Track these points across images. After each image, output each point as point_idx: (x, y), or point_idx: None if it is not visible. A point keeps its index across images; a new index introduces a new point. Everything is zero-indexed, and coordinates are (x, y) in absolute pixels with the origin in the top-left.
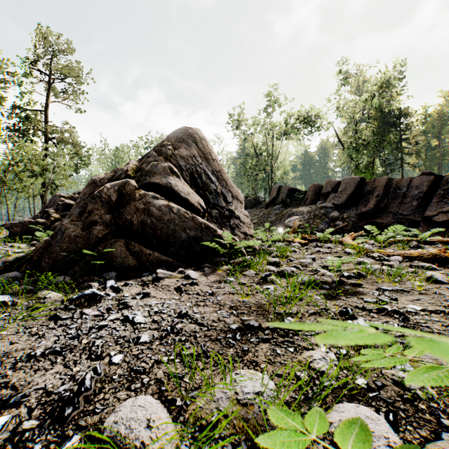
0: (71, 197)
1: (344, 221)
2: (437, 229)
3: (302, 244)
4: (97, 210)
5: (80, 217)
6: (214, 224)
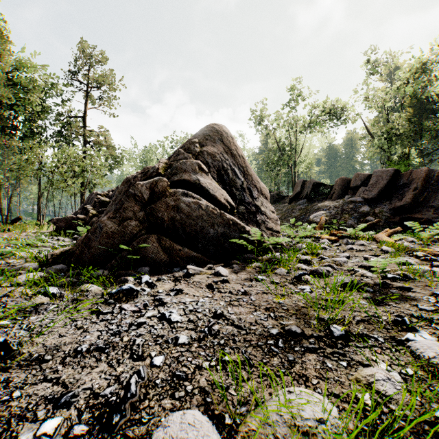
0: (106, 195)
1: (376, 216)
2: None
3: (332, 241)
4: (132, 207)
5: (116, 214)
6: (240, 220)
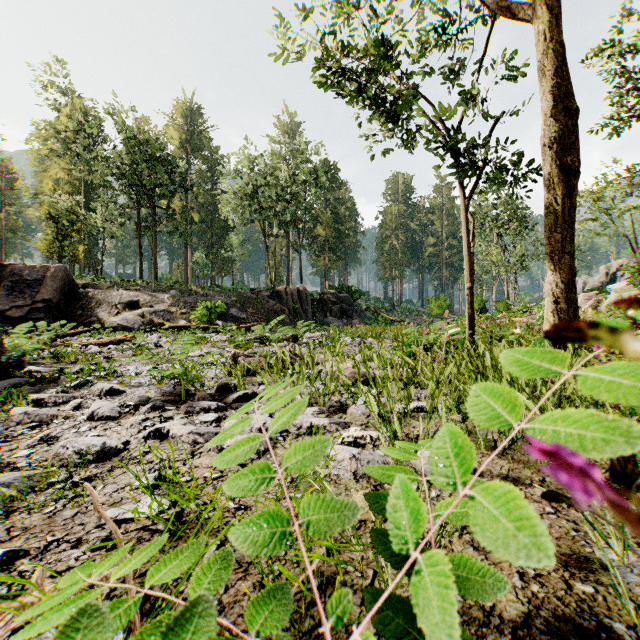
0: None
1: None
2: (72, 324)
3: None
4: None
5: None
6: None
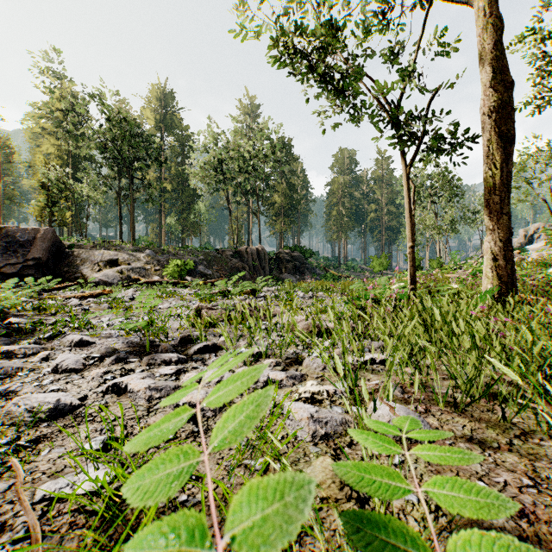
0: None
1: None
2: (58, 280)
3: None
4: None
5: None
6: None
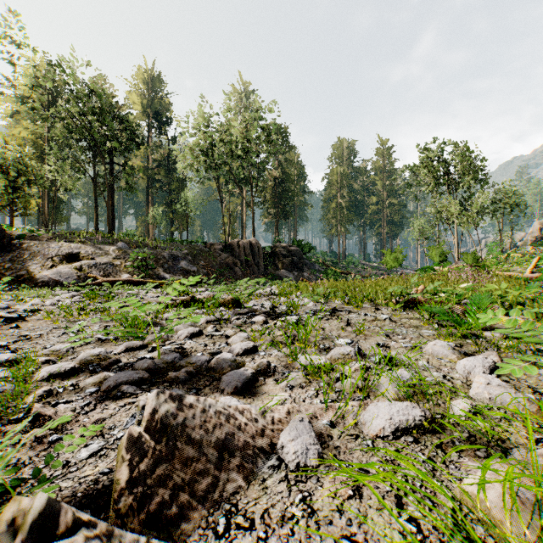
0: None
1: None
2: None
3: None
4: None
5: None
6: None
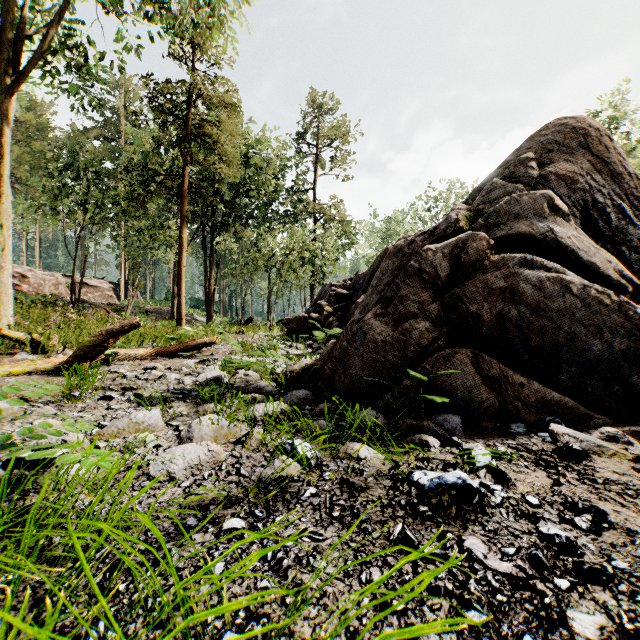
0: (341, 286)
1: None
2: None
3: None
4: (415, 294)
5: (385, 309)
6: None
